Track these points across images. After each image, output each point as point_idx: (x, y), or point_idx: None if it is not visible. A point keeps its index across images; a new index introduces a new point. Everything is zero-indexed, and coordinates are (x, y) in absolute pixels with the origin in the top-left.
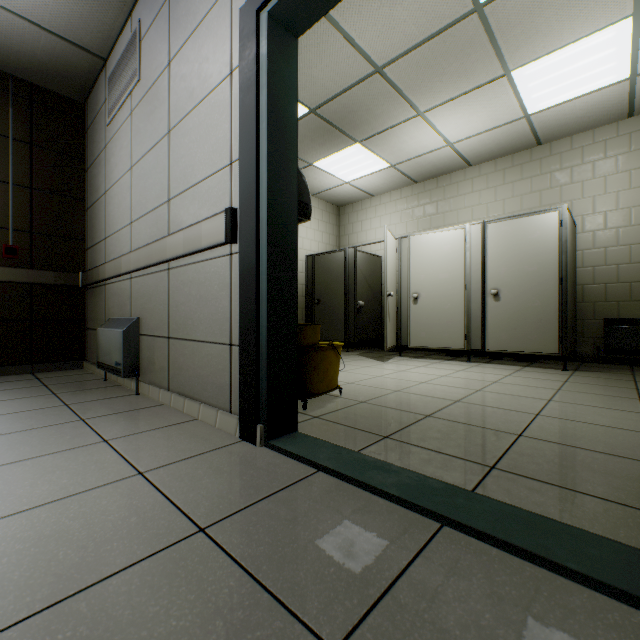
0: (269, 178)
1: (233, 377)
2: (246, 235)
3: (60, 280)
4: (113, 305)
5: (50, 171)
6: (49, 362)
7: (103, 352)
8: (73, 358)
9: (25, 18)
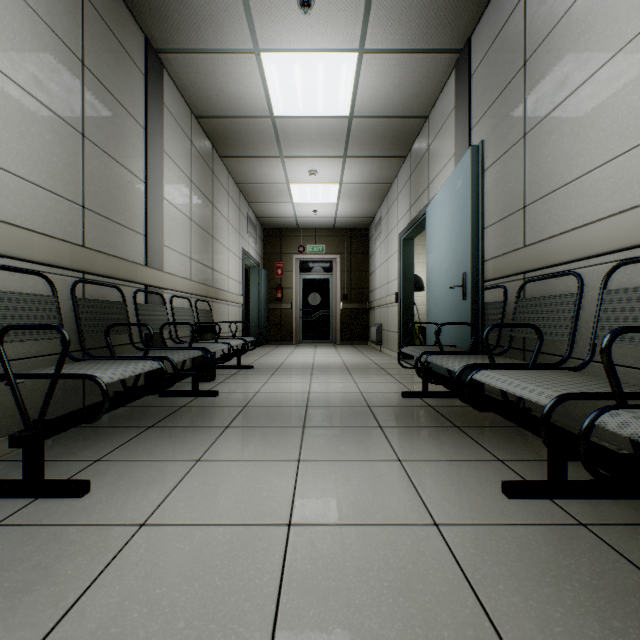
0: (403, 286)
1: (397, 342)
2: (398, 301)
3: (360, 307)
4: (376, 318)
5: (357, 262)
6: (356, 341)
7: (372, 336)
8: (364, 340)
9: (350, 217)
